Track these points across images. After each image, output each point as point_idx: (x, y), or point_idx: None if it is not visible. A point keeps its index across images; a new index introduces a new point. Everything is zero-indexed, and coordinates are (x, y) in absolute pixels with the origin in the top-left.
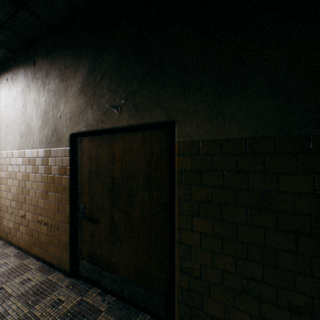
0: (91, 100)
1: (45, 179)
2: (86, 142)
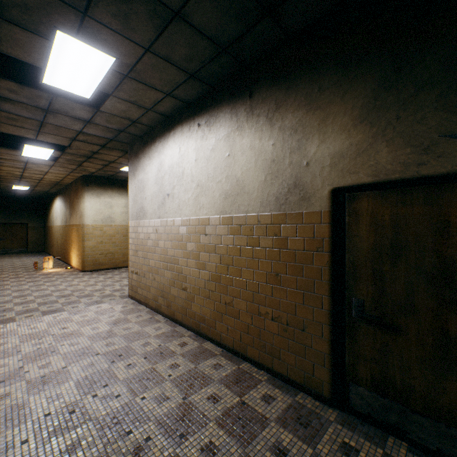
0: (388, 131)
1: (274, 256)
2: (365, 200)
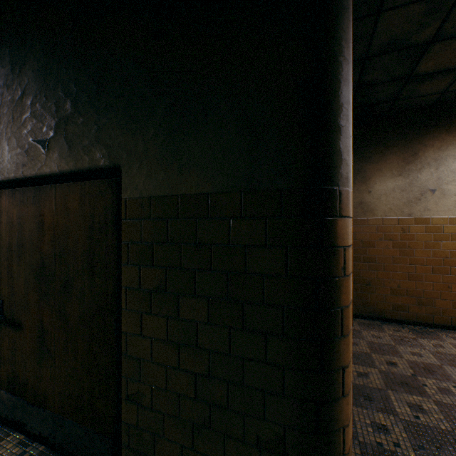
0: (9, 130)
1: None
2: (4, 199)
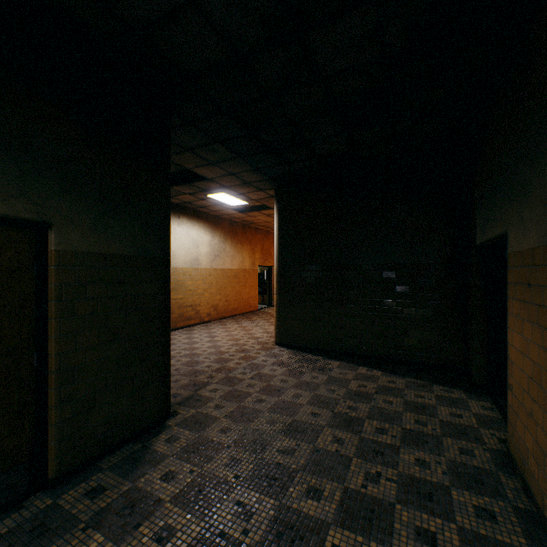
0: None
1: None
2: None
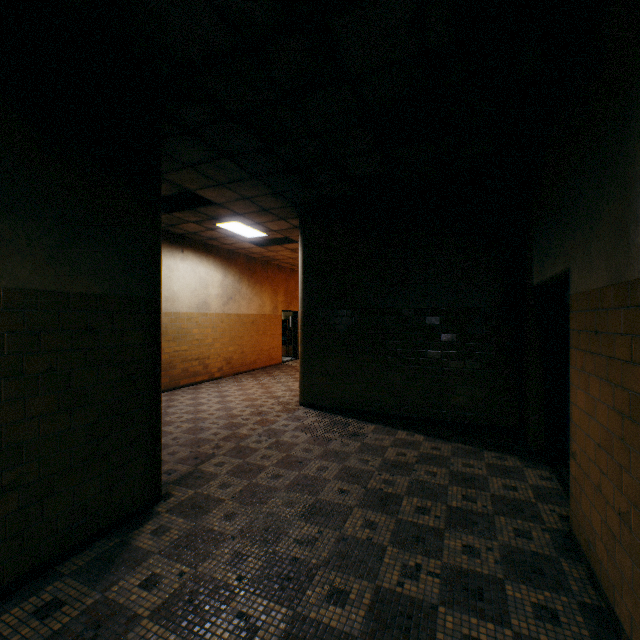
0: None
1: None
2: None
